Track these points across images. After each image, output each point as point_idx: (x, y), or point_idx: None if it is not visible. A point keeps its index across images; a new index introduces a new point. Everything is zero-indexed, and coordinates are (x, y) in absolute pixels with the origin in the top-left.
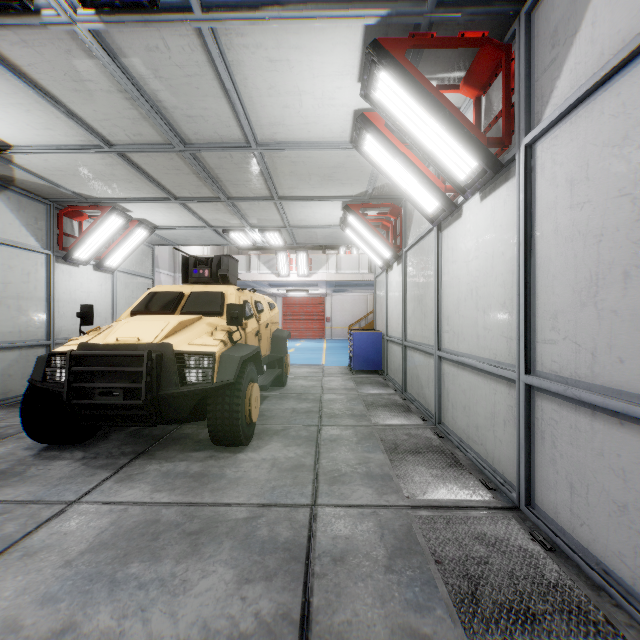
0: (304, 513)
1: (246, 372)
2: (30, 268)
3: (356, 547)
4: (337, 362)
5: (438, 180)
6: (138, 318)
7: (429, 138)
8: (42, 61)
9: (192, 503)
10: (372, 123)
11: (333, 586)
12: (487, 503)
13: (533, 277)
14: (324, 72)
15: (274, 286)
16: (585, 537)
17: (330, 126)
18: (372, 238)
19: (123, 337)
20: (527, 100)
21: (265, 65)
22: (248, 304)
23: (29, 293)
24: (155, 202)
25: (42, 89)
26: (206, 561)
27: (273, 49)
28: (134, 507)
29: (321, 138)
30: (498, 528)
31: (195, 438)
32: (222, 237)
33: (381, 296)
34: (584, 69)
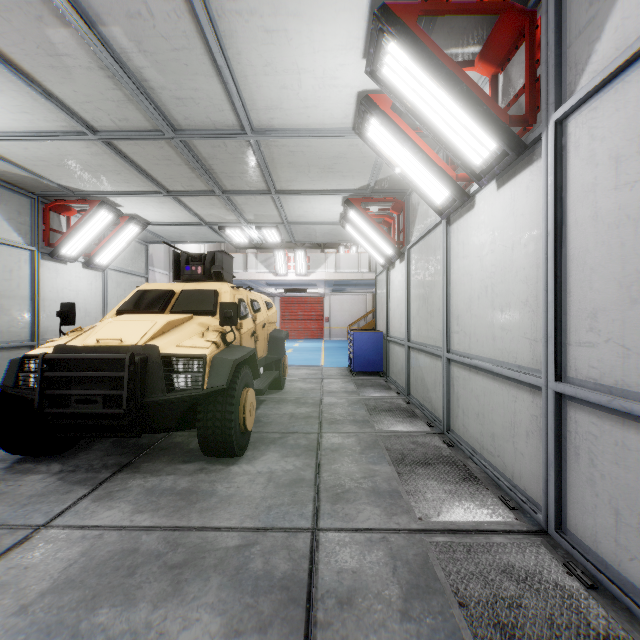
0: (304, 539)
1: (240, 376)
2: (13, 265)
3: (365, 584)
4: (336, 363)
5: (449, 168)
6: (123, 318)
7: (442, 119)
8: (11, 31)
9: (177, 527)
10: (377, 106)
11: (340, 639)
12: (510, 526)
13: (564, 271)
14: (326, 46)
15: (272, 285)
16: (635, 574)
17: (331, 110)
18: (374, 234)
19: (104, 338)
20: (557, 70)
21: (260, 37)
22: (243, 303)
23: (12, 291)
24: (146, 196)
25: (15, 65)
26: (189, 604)
27: (269, 17)
28: (110, 532)
29: (321, 124)
30: (527, 558)
31: (185, 448)
32: (218, 234)
33: (382, 295)
34: (633, 25)
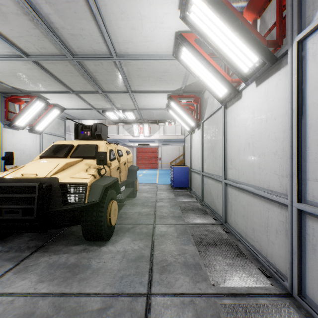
0: (142, 302)
1: (108, 194)
2: None
3: None
4: (164, 182)
5: (227, 75)
6: (41, 160)
7: (224, 45)
8: None
9: (62, 293)
10: (186, 40)
11: None
12: (268, 290)
13: (303, 134)
14: (156, 1)
15: (131, 142)
16: None
17: (160, 43)
18: (184, 115)
19: (26, 173)
20: (298, 9)
21: None
22: (112, 151)
23: None
24: (61, 93)
25: None
26: None
27: None
28: (19, 298)
29: (155, 52)
30: (283, 316)
31: (77, 234)
32: (102, 115)
33: (188, 147)
34: None
